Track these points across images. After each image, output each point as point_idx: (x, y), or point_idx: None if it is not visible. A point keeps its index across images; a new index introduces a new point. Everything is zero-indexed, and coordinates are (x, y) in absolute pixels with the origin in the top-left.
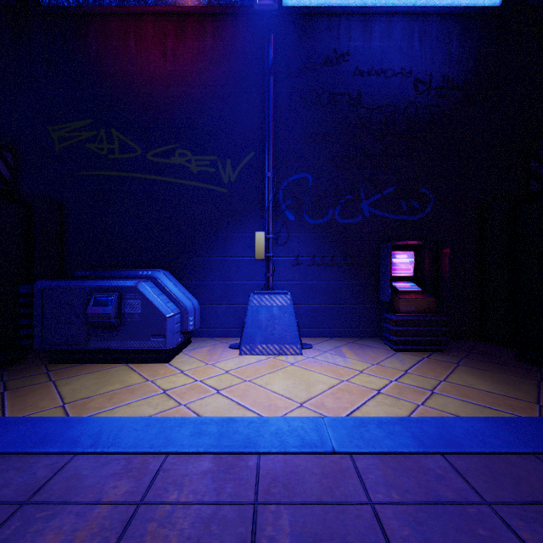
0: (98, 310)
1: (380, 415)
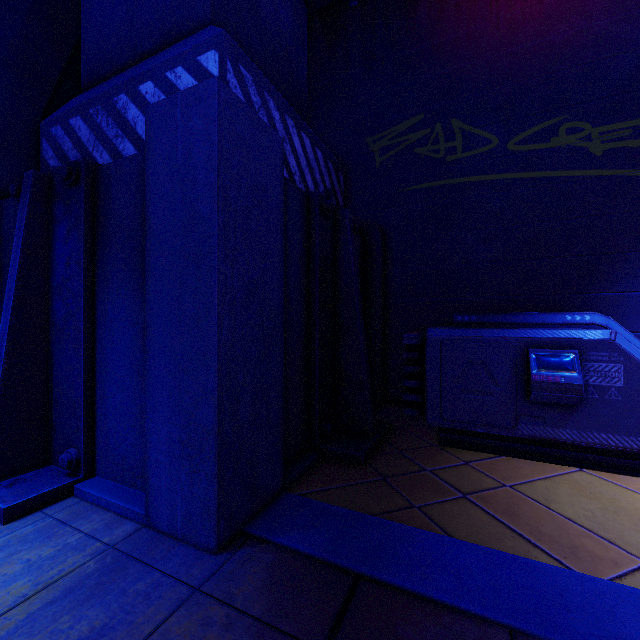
0: (553, 377)
1: None
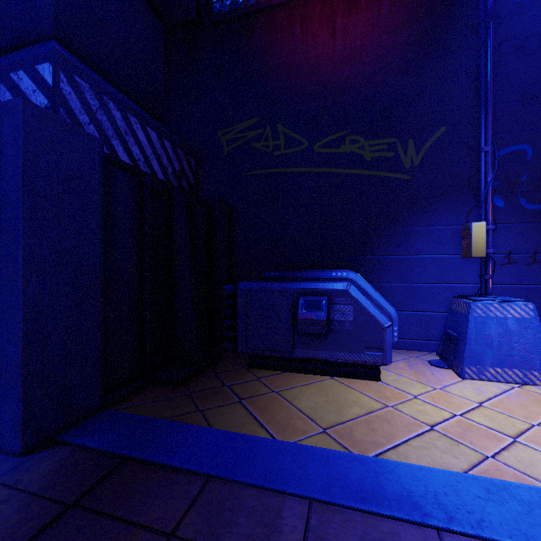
0: (310, 315)
1: None
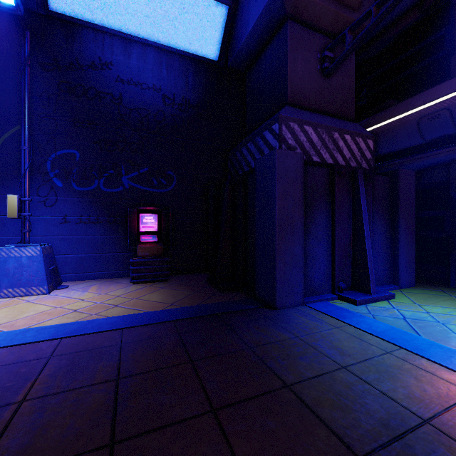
0: None
1: (52, 324)
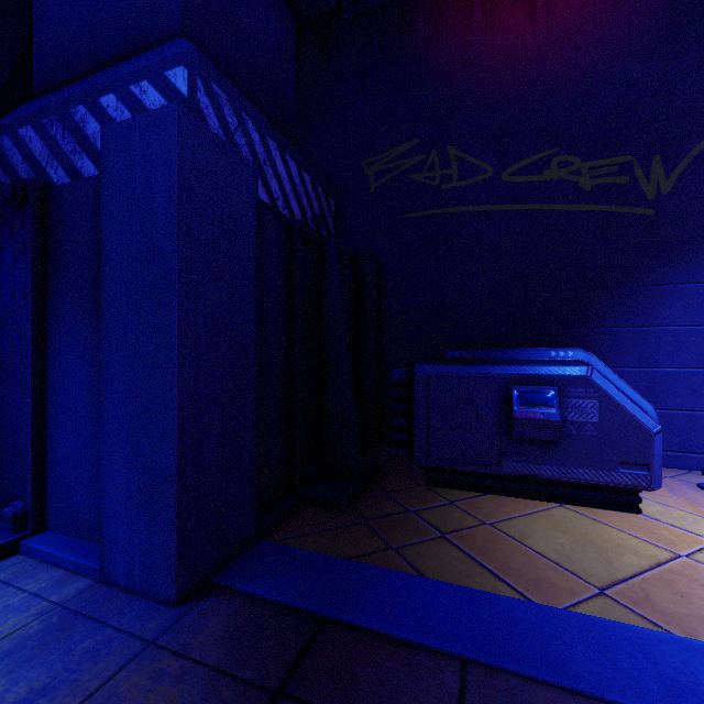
0: (533, 413)
1: None
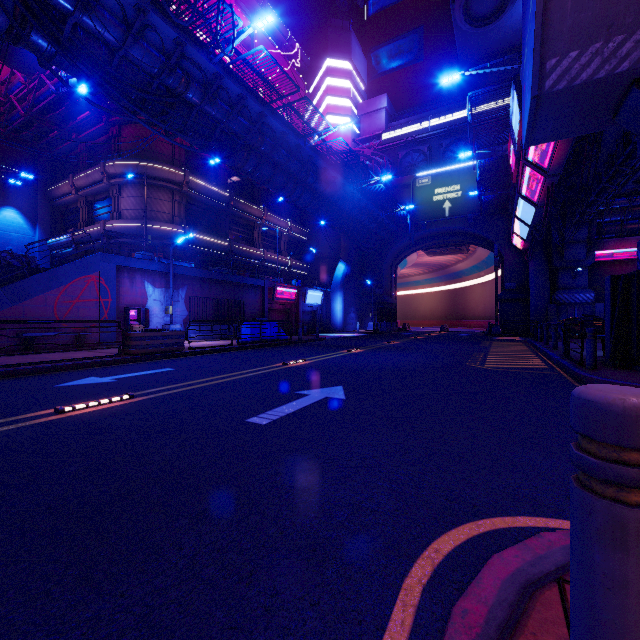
0: None
1: None
